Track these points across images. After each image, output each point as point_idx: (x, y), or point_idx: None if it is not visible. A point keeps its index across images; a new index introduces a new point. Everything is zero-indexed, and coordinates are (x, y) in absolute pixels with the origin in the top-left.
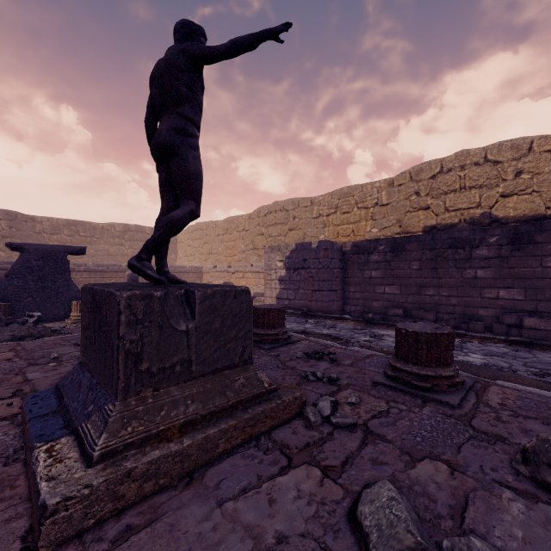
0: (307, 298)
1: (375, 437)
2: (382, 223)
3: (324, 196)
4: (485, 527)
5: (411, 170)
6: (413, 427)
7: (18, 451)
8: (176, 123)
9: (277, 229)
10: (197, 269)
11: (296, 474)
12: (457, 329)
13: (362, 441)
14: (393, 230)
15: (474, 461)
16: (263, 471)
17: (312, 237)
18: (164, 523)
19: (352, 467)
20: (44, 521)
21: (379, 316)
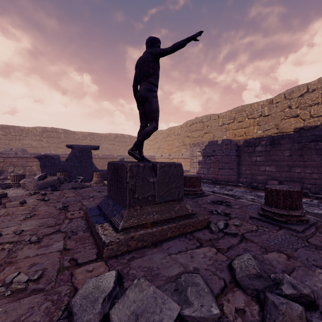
0: (215, 173)
1: (247, 240)
2: (265, 127)
3: (226, 112)
4: (301, 280)
5: (285, 92)
6: (270, 238)
7: (87, 228)
8: (147, 86)
9: (197, 133)
10: (152, 157)
11: (204, 249)
12: (317, 194)
13: (239, 241)
14: (272, 131)
15: (304, 256)
16: (188, 246)
17: (218, 137)
18: (146, 257)
19: (232, 250)
20: (105, 247)
21: (261, 185)
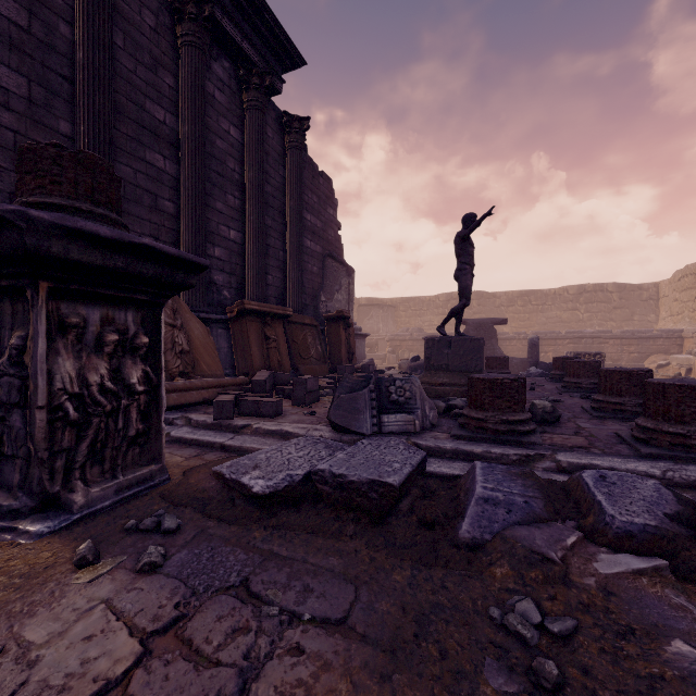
0: None
1: None
2: None
3: None
4: None
5: None
6: None
7: None
8: (458, 266)
9: None
10: (671, 334)
11: None
12: None
13: None
14: None
15: None
16: None
17: None
18: None
19: None
20: None
21: None
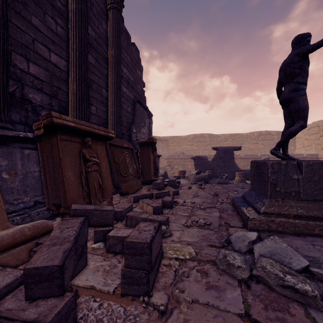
0: None
1: None
2: None
3: None
4: None
5: None
6: None
7: (234, 210)
8: (292, 87)
9: None
10: (313, 156)
11: None
12: None
13: None
14: None
15: None
16: None
17: None
18: (286, 239)
19: None
20: (249, 221)
21: None
